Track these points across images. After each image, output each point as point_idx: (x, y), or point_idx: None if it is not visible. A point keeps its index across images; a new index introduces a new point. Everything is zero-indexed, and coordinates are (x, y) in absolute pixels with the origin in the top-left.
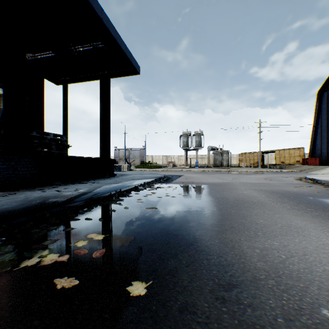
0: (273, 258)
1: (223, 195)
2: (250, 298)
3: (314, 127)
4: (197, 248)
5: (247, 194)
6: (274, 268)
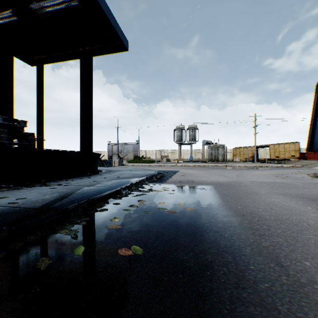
0: None
1: (247, 207)
2: None
3: (312, 121)
4: None
5: (282, 204)
6: None
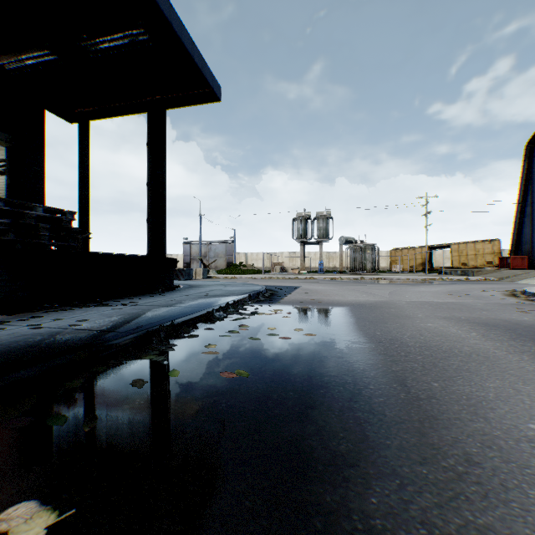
0: None
1: (389, 333)
2: None
3: (519, 205)
4: None
5: (438, 330)
6: None
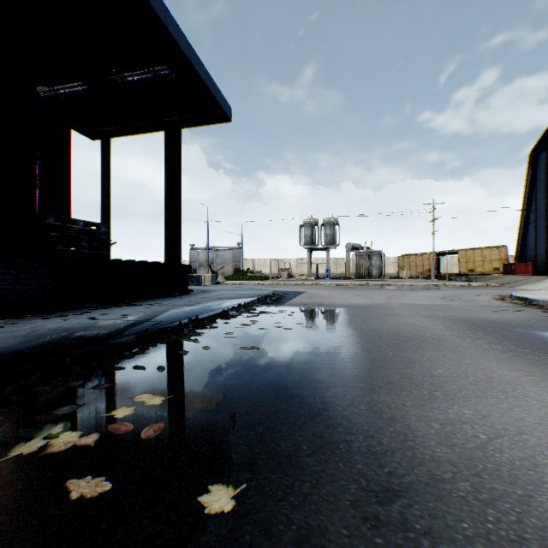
0: (465, 440)
1: (372, 326)
2: (426, 518)
3: (524, 212)
4: (329, 421)
5: (414, 324)
6: (468, 459)
